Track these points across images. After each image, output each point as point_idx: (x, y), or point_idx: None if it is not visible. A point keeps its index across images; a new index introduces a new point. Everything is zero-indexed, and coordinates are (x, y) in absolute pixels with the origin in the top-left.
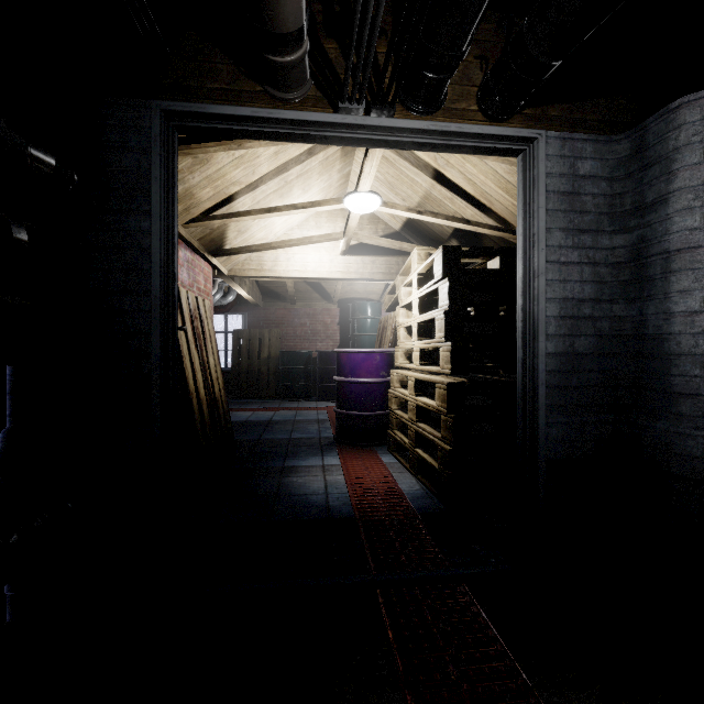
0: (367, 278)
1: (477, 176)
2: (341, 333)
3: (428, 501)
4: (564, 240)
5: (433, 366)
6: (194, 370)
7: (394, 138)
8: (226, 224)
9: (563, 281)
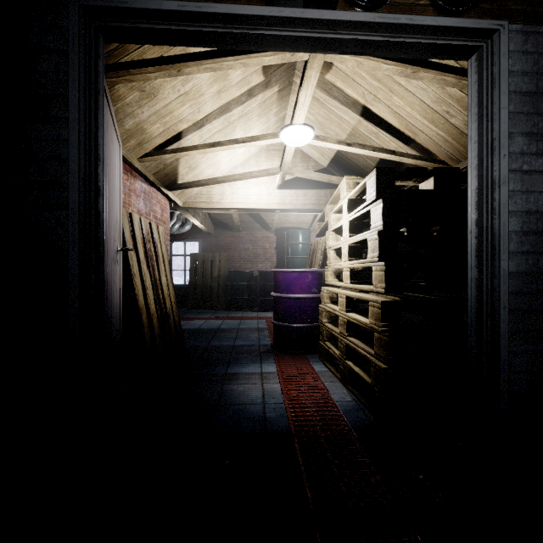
0: (300, 209)
1: (404, 108)
2: (277, 256)
3: (361, 414)
4: (527, 146)
5: (363, 285)
6: (144, 287)
7: (335, 35)
8: (177, 161)
9: (526, 191)
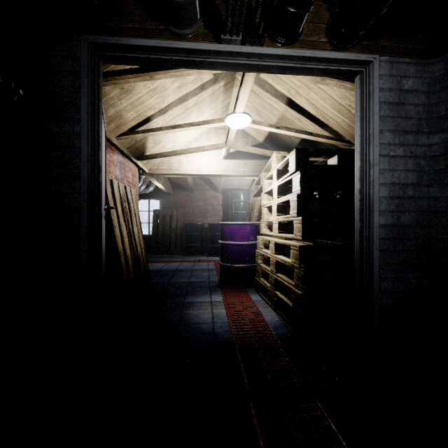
0: (241, 175)
1: (318, 101)
2: (223, 212)
3: (285, 329)
4: (393, 139)
5: (288, 234)
6: (122, 236)
7: (263, 62)
8: (145, 138)
9: (392, 170)
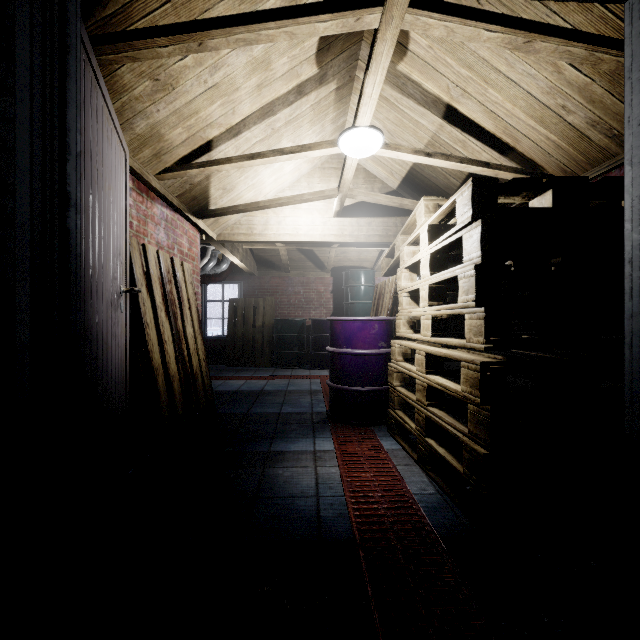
0: (363, 241)
1: (502, 105)
2: (334, 301)
3: (449, 514)
4: None
5: (449, 338)
6: (162, 341)
7: None
8: (207, 179)
9: None
